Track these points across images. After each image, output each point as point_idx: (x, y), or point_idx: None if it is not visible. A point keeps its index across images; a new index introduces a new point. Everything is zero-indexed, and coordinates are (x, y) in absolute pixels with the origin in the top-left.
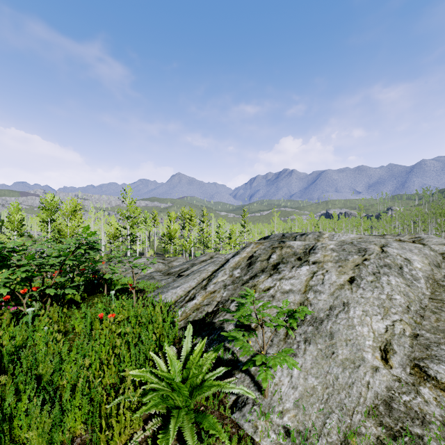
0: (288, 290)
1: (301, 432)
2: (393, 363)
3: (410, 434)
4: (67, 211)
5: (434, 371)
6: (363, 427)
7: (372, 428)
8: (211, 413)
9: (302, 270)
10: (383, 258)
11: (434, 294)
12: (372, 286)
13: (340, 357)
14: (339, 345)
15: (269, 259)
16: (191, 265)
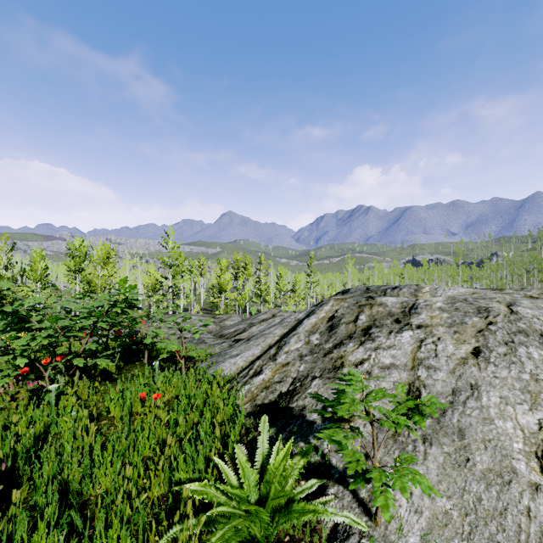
0: (389, 365)
1: None
2: None
3: None
4: (99, 258)
5: None
6: None
7: None
8: None
9: (403, 336)
10: (514, 321)
11: None
12: (506, 360)
13: (479, 466)
14: (475, 449)
15: (356, 321)
16: (249, 326)
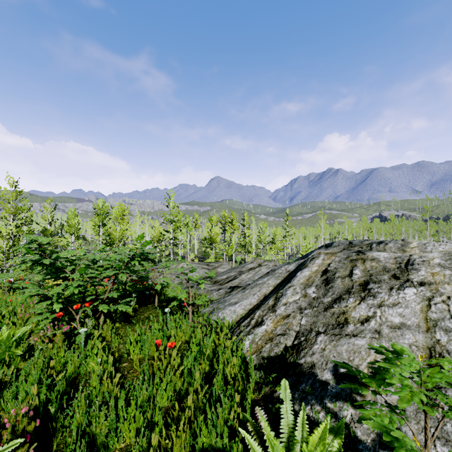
0: (399, 325)
1: None
2: None
3: None
4: (116, 215)
5: None
6: None
7: None
8: None
9: (407, 293)
10: None
11: None
12: None
13: None
14: None
15: (351, 276)
16: (239, 273)
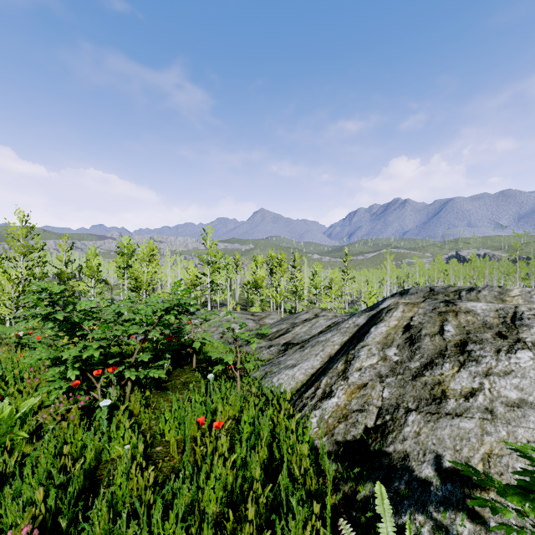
0: (517, 402)
1: None
2: None
3: None
4: (144, 255)
5: None
6: None
7: None
8: None
9: (520, 358)
10: None
11: None
12: None
13: None
14: None
15: (443, 333)
16: (291, 326)
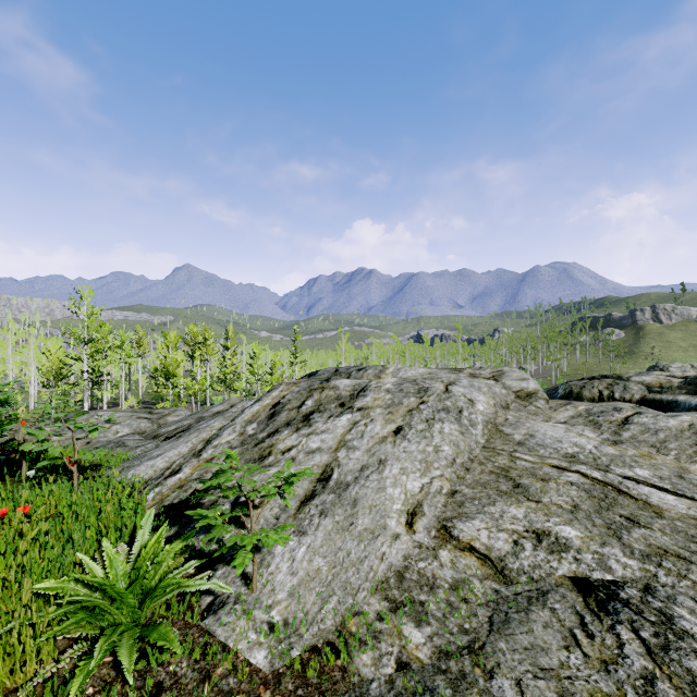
0: (315, 450)
1: (290, 625)
2: (418, 527)
3: (413, 602)
4: None
5: (458, 530)
6: (366, 606)
7: (375, 605)
8: (173, 624)
9: (341, 420)
10: (444, 400)
11: (489, 442)
12: (421, 436)
13: (359, 528)
14: (361, 514)
15: (301, 407)
16: (197, 421)
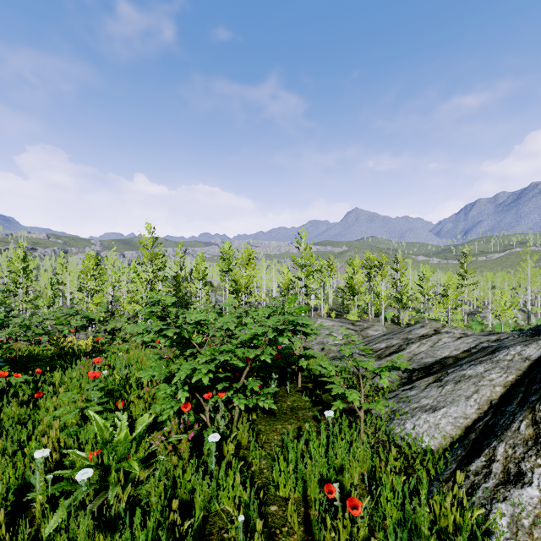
0: None
1: None
2: None
3: None
4: (243, 260)
5: None
6: None
7: None
8: None
9: None
10: None
11: None
12: None
13: None
14: None
15: None
16: (404, 342)
